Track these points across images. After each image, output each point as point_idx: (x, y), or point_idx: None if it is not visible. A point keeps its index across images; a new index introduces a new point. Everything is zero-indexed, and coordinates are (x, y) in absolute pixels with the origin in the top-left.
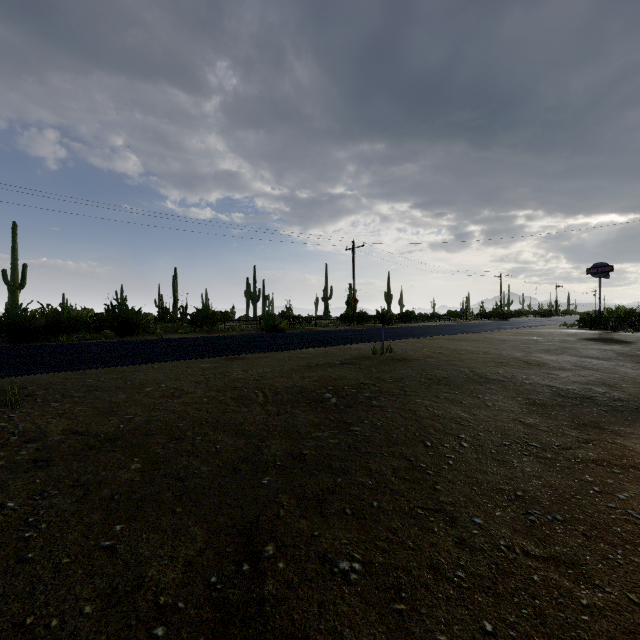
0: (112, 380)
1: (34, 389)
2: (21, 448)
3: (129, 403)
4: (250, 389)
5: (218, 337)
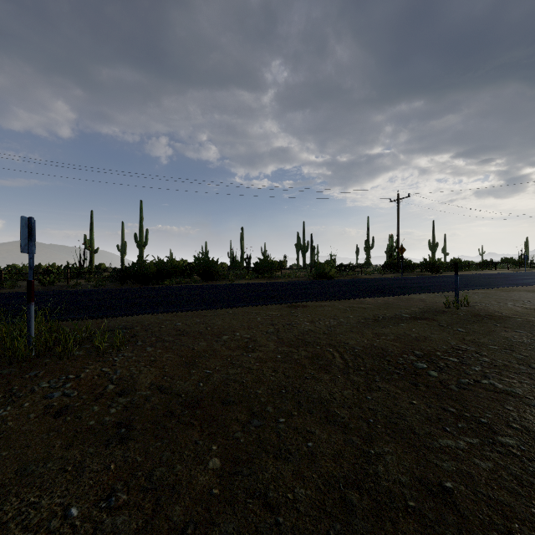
0: (196, 324)
1: (138, 330)
2: (112, 403)
3: (208, 353)
4: (323, 346)
5: (277, 283)
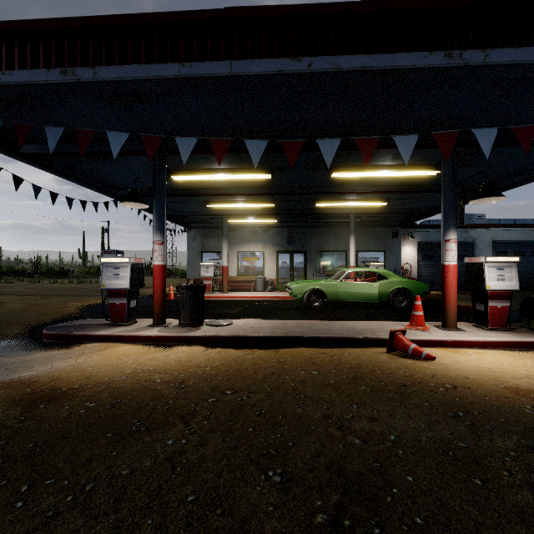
0: None
1: None
2: None
3: None
4: None
5: None
